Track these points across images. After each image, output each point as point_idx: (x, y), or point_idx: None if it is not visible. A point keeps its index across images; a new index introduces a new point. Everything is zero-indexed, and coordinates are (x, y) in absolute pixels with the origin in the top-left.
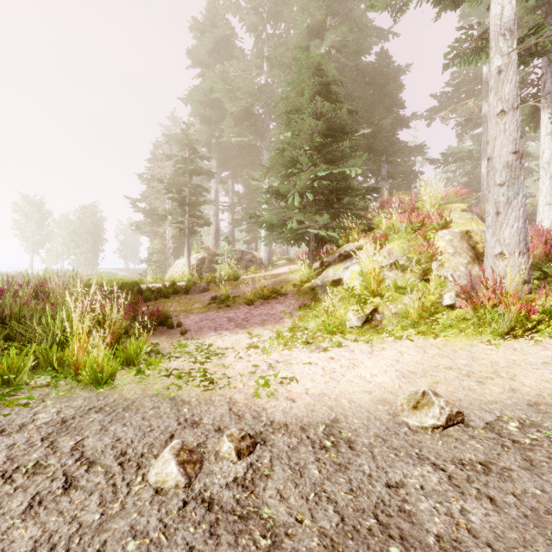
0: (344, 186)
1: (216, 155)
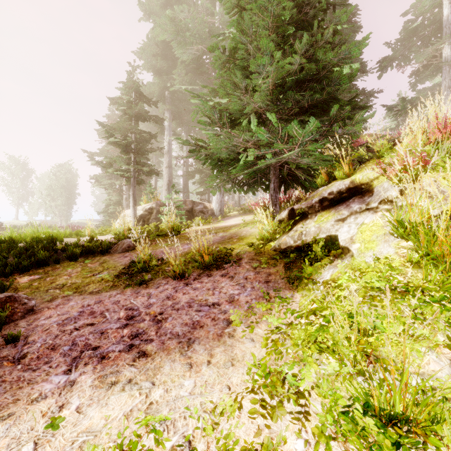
0: (325, 97)
1: (169, 107)
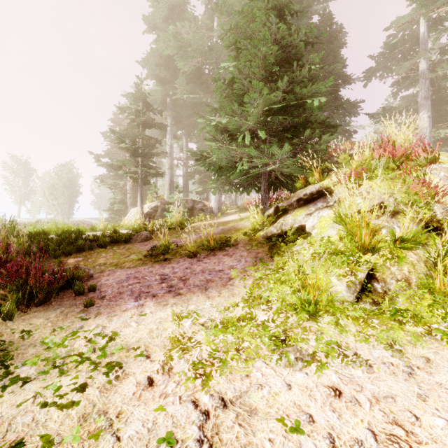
0: (302, 120)
1: (171, 113)
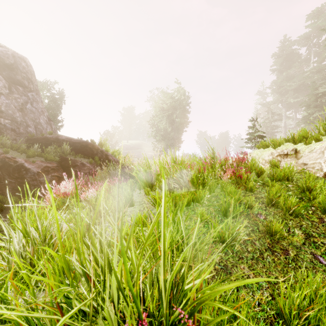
0: None
1: (284, 107)
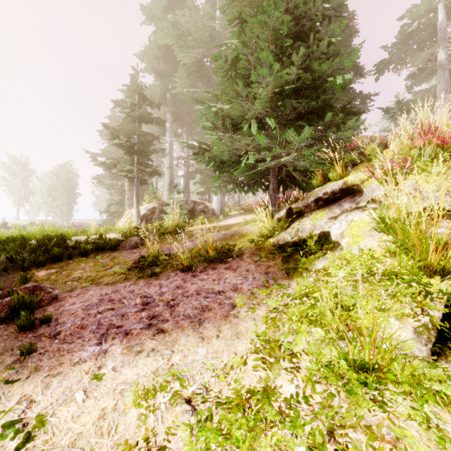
0: (321, 104)
1: (170, 109)
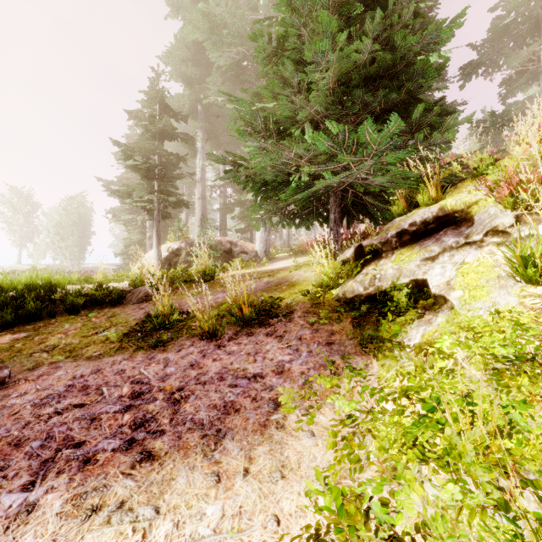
0: (404, 97)
1: (202, 124)
